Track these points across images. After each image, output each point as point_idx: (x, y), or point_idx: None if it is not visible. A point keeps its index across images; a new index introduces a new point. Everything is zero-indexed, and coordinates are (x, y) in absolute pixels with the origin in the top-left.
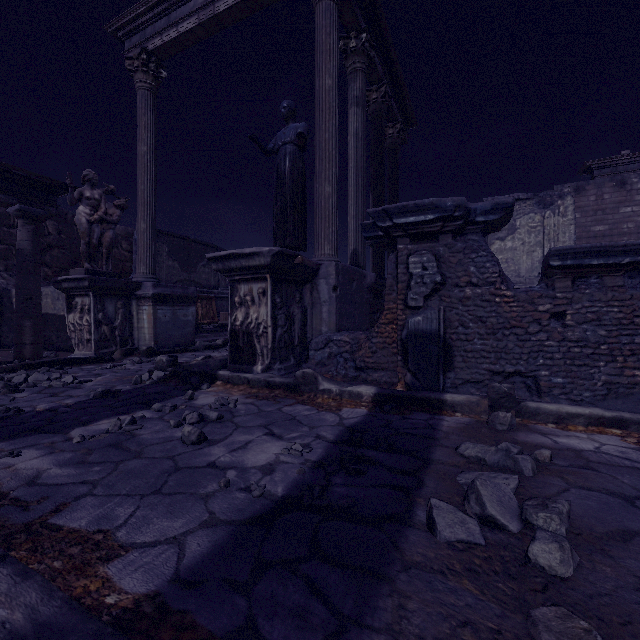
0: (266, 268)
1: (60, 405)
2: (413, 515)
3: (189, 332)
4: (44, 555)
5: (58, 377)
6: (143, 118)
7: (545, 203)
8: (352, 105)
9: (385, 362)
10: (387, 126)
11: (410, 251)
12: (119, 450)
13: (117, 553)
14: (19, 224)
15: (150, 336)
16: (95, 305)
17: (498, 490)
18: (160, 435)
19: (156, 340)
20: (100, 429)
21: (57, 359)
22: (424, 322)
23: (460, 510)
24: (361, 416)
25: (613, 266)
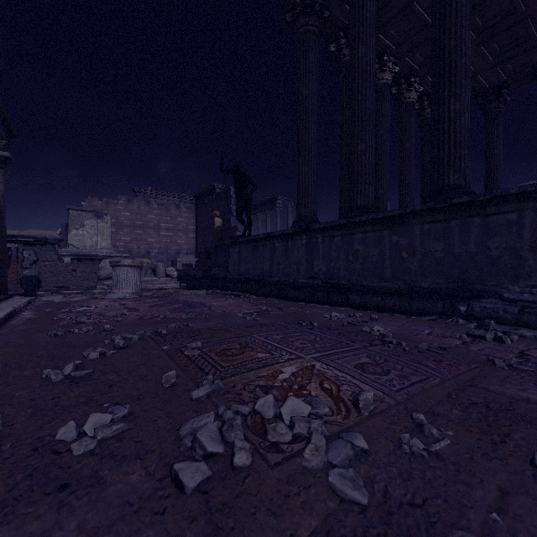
0: None
1: None
2: None
3: None
4: None
5: None
6: None
7: (99, 216)
8: None
9: (11, 287)
10: None
11: (24, 249)
12: None
13: None
14: None
15: None
16: None
17: None
18: None
19: None
20: None
21: None
22: (30, 272)
23: None
24: None
25: (87, 259)
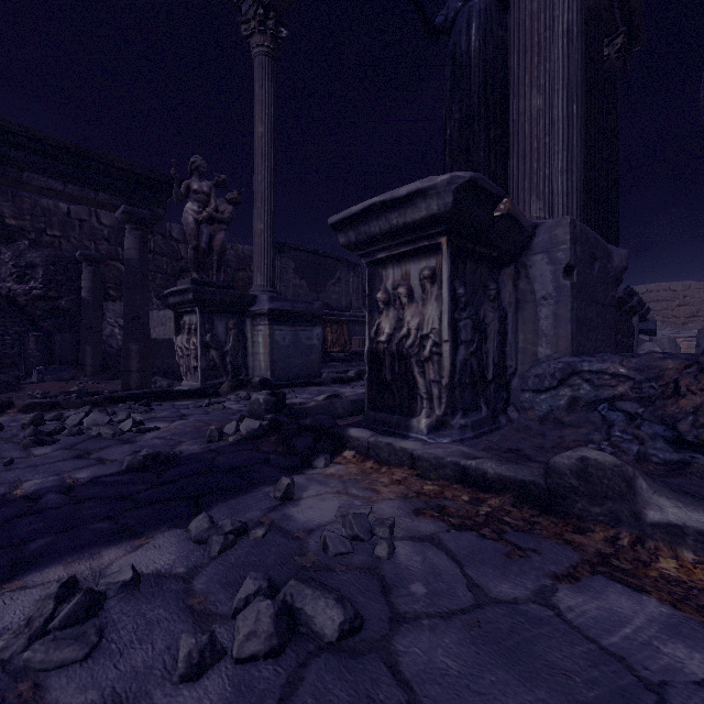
0: (441, 222)
1: (56, 485)
2: None
3: (314, 360)
4: None
5: (123, 419)
6: (260, 92)
7: None
8: None
9: None
10: None
11: None
12: None
13: None
14: (126, 230)
15: (266, 364)
16: (202, 324)
17: None
18: None
19: (273, 369)
20: None
21: (149, 391)
22: None
23: None
24: None
25: None
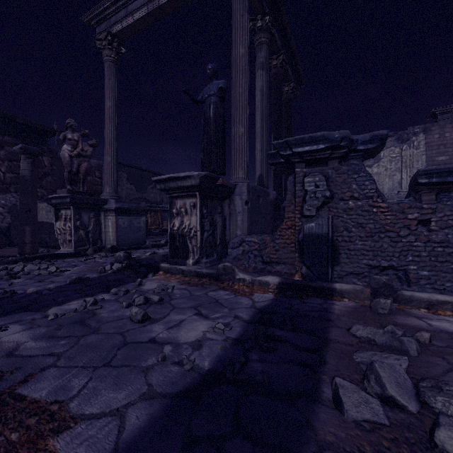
0: (196, 187)
1: (44, 289)
2: (320, 392)
3: (141, 235)
4: (5, 426)
5: (46, 267)
6: (109, 82)
7: (403, 139)
8: (259, 69)
9: (285, 258)
10: (284, 85)
11: (305, 173)
12: (82, 326)
13: (67, 425)
14: (22, 158)
15: (113, 238)
16: (74, 215)
17: (394, 371)
18: (114, 314)
19: (118, 240)
20: (70, 308)
21: (47, 254)
22: (316, 227)
23: (362, 390)
24: (269, 300)
25: None
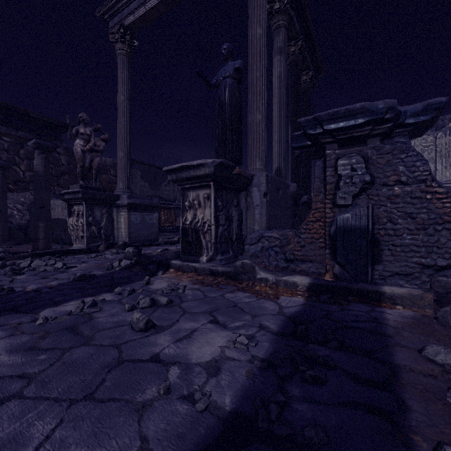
0: (210, 177)
1: (45, 286)
2: None
3: (154, 231)
4: None
5: (53, 263)
6: (121, 76)
7: (437, 126)
8: (276, 54)
9: (313, 255)
10: (301, 74)
11: (338, 155)
12: (73, 334)
13: None
14: (35, 153)
15: (126, 234)
16: (87, 211)
17: None
18: (114, 319)
19: (130, 237)
20: (65, 310)
21: (58, 250)
22: (353, 219)
23: None
24: (299, 305)
25: None
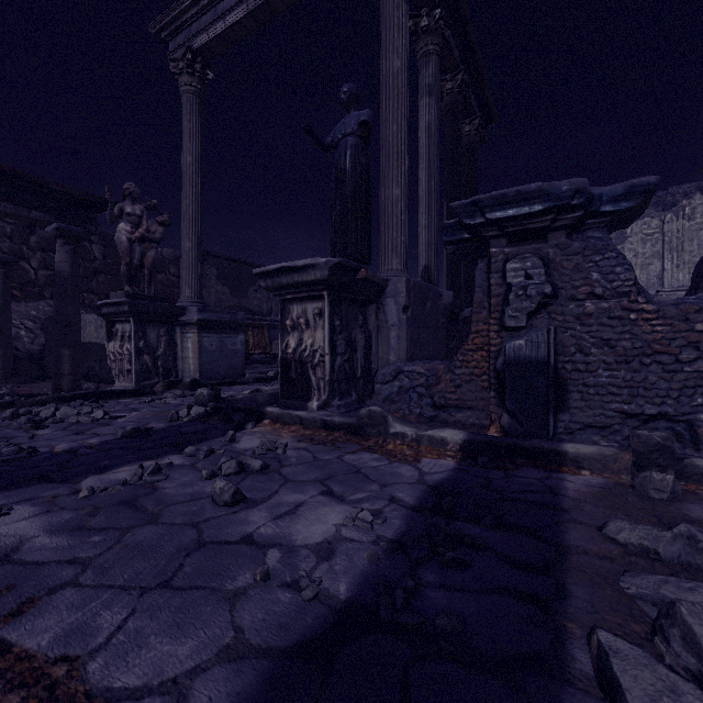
0: (323, 283)
1: (81, 445)
2: (567, 658)
3: (238, 363)
4: None
5: (89, 412)
6: (188, 125)
7: (665, 204)
8: (423, 95)
9: (472, 399)
10: (463, 123)
11: (507, 255)
12: (132, 510)
13: None
14: (57, 244)
15: (195, 367)
16: (136, 332)
17: None
18: (187, 490)
19: (201, 371)
20: (117, 479)
21: (93, 391)
22: (527, 347)
23: (659, 661)
24: (448, 470)
25: None
